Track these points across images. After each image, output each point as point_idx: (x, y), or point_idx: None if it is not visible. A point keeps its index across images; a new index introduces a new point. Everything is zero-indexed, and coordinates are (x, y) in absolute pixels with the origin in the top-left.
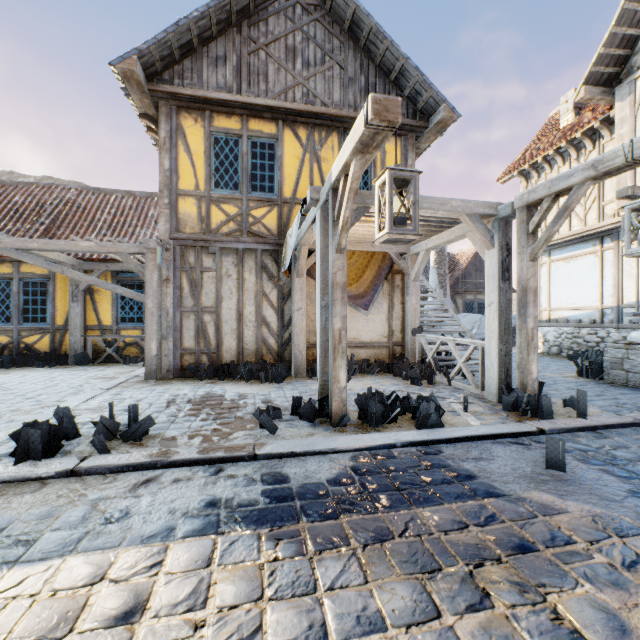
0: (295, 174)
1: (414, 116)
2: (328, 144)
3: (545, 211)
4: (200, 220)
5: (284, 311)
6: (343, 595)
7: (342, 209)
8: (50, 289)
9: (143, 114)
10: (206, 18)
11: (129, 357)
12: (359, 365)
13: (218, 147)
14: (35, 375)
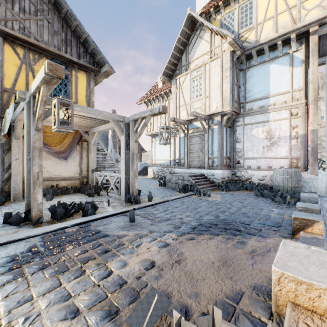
0: (14, 74)
1: (93, 64)
2: (40, 63)
3: (139, 123)
4: None
5: (5, 160)
6: (13, 296)
7: (38, 109)
8: None
9: None
10: None
11: None
12: (61, 190)
13: None
14: None
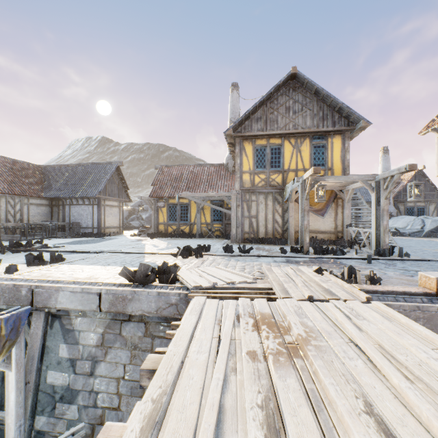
0: (289, 159)
1: (348, 125)
2: (304, 143)
3: (388, 181)
4: (250, 182)
5: (284, 217)
6: None
7: (307, 188)
8: (189, 208)
9: (229, 142)
10: (255, 108)
11: (218, 235)
12: (319, 241)
13: (257, 152)
14: (191, 240)
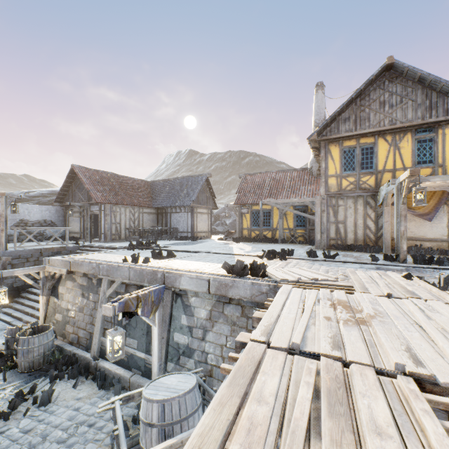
0: (384, 158)
1: None
2: (404, 139)
3: None
4: (337, 186)
5: (378, 222)
6: None
7: (403, 191)
8: (271, 214)
9: (313, 147)
10: (342, 108)
11: (301, 241)
12: (424, 250)
13: (345, 154)
14: (274, 245)
